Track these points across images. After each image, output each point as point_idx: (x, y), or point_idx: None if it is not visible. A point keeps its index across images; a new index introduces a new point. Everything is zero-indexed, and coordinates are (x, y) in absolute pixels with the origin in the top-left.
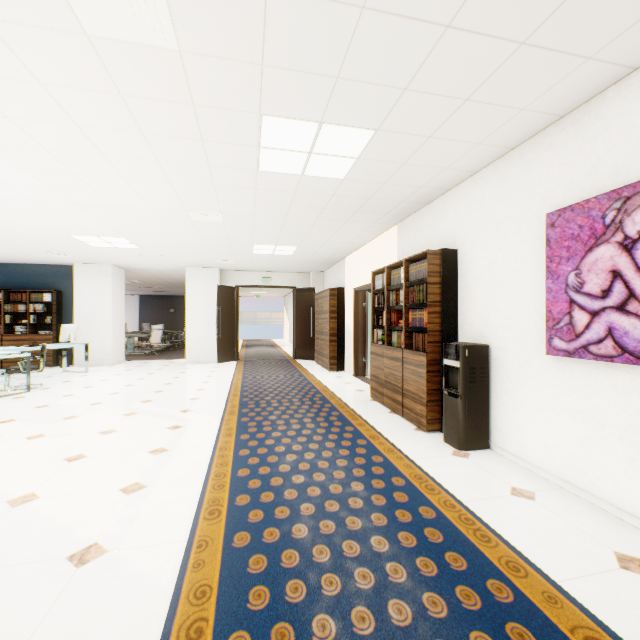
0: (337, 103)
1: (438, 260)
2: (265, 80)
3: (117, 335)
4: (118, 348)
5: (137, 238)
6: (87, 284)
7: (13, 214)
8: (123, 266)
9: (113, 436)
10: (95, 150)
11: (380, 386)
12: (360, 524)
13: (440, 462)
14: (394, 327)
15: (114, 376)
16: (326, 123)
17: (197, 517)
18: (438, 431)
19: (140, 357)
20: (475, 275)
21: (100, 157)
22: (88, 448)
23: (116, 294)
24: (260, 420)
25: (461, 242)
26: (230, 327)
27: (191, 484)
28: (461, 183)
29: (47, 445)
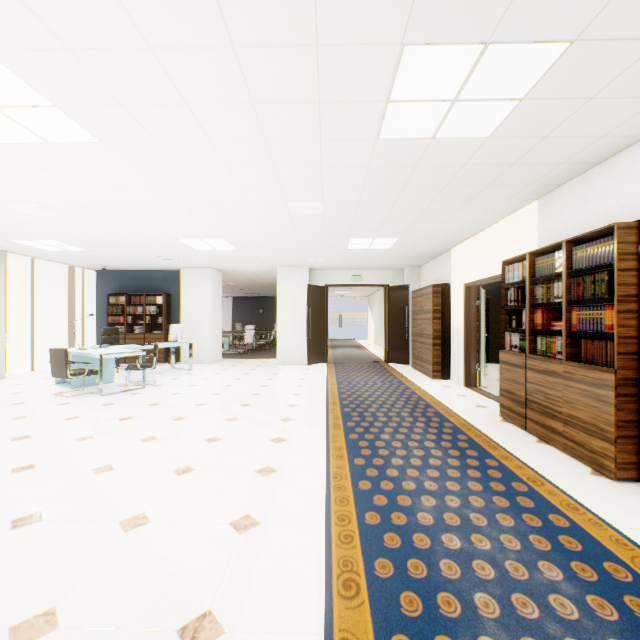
0: None
1: (633, 236)
2: None
3: (216, 335)
4: (216, 347)
5: (235, 239)
6: (191, 287)
7: (131, 221)
8: (221, 269)
9: (218, 445)
10: (202, 135)
11: (517, 405)
12: None
13: None
14: (543, 331)
15: (214, 375)
16: (494, 42)
17: (329, 590)
18: (632, 480)
19: (235, 356)
20: None
21: (207, 144)
22: (195, 459)
23: (215, 296)
24: (371, 439)
25: None
26: (319, 328)
27: (310, 528)
28: None
29: (158, 450)
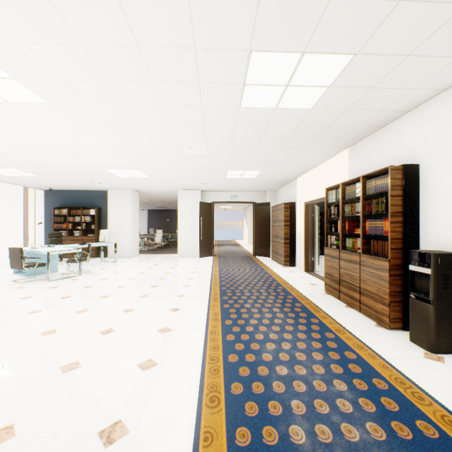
0: (323, 28)
1: (400, 175)
2: (260, 12)
3: (134, 237)
4: (135, 246)
5: (147, 169)
6: (116, 203)
7: (70, 156)
8: (138, 190)
9: (132, 314)
10: (120, 101)
11: (334, 283)
12: (357, 435)
13: (415, 365)
14: (349, 234)
15: (132, 265)
16: (308, 52)
17: (200, 403)
18: (399, 329)
19: (148, 252)
20: (442, 187)
21: (123, 106)
22: (115, 323)
23: (133, 209)
24: (238, 307)
25: (424, 157)
26: (208, 232)
27: (191, 365)
28: (424, 103)
29: (89, 318)
